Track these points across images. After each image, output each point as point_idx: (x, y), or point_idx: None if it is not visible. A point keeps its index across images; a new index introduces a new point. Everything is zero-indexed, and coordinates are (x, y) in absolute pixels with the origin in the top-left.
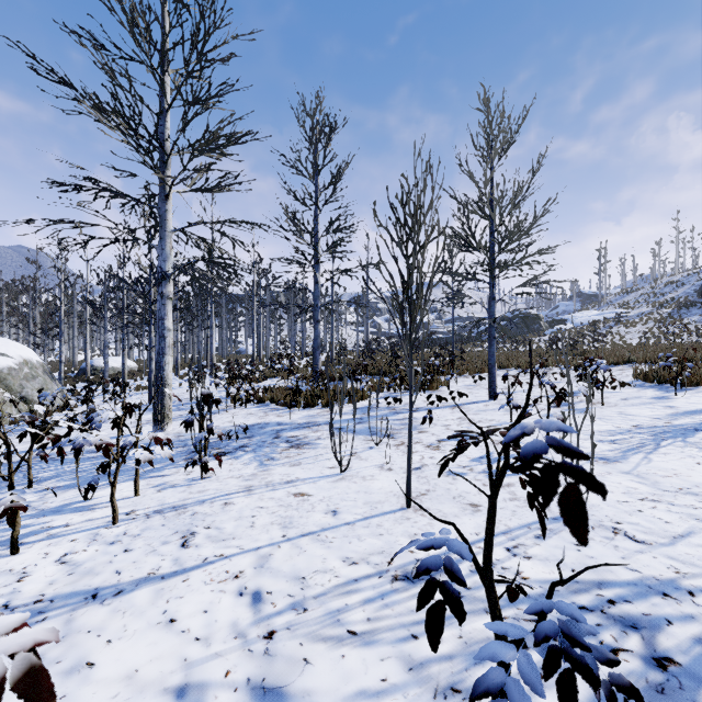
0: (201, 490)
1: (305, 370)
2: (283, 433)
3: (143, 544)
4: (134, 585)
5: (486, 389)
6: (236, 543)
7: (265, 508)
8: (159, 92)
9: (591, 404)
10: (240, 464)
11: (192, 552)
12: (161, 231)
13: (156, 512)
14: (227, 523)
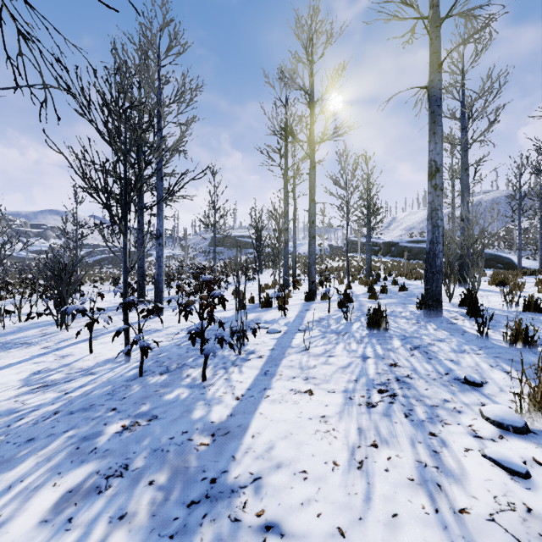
0: None
1: None
2: None
3: None
4: None
5: None
6: None
7: None
8: None
9: None
10: None
11: None
12: None
13: None
14: None
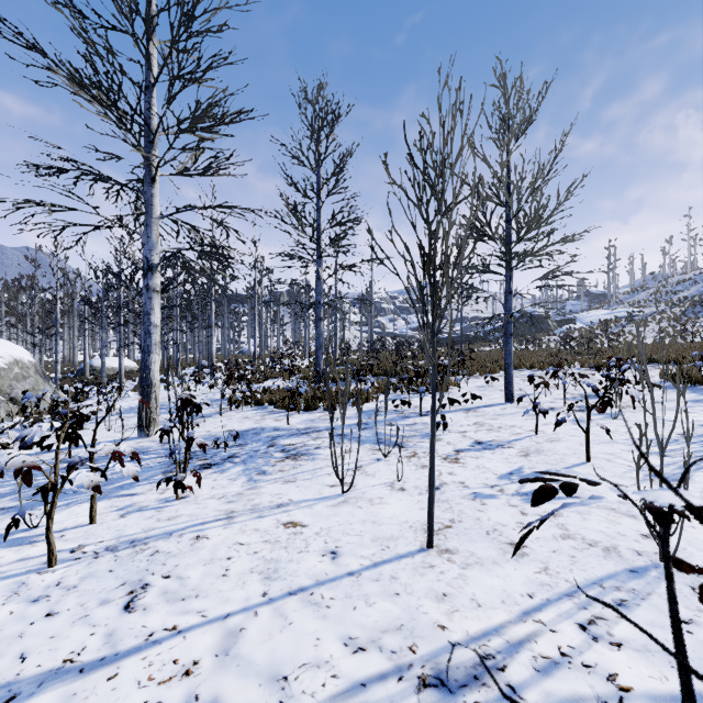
0: (171, 517)
1: (307, 370)
2: (279, 441)
3: (74, 604)
4: (36, 684)
5: (500, 391)
6: (198, 605)
7: (246, 545)
8: (145, 65)
9: (686, 415)
10: (226, 479)
11: (135, 620)
12: (147, 218)
13: (108, 549)
14: (193, 569)
